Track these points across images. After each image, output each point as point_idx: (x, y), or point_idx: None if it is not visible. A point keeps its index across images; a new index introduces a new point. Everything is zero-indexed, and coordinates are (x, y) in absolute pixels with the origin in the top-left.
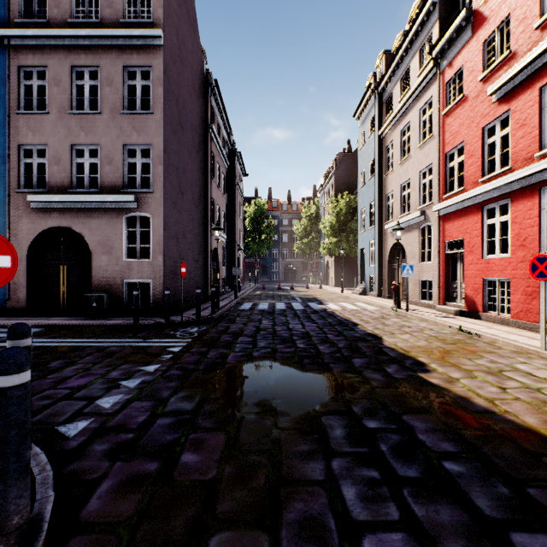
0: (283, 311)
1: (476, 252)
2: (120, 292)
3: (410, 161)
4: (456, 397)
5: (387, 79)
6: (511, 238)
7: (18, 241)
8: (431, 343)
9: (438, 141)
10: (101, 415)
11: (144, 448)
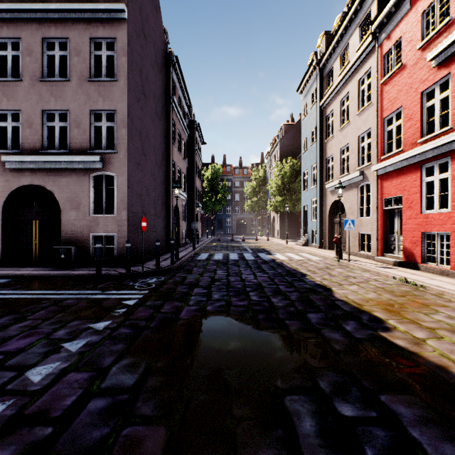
0: (236, 261)
1: (415, 208)
2: (87, 245)
3: (349, 127)
4: (432, 365)
5: (328, 55)
6: (451, 194)
7: None
8: (380, 295)
9: (376, 107)
10: (24, 395)
11: None
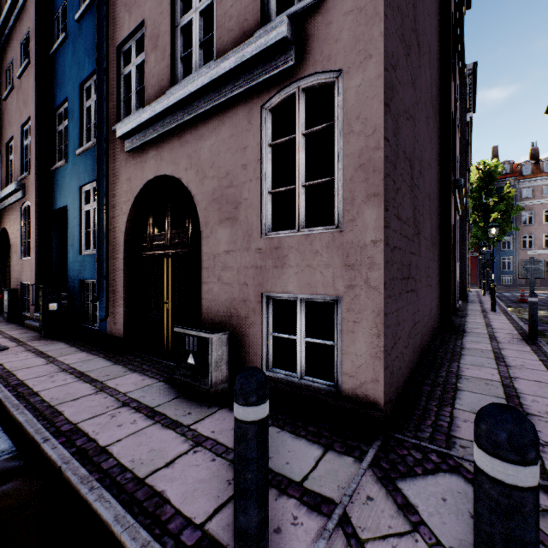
0: None
1: None
2: (254, 327)
3: None
4: None
5: None
6: None
7: (116, 217)
8: None
9: None
10: None
11: None
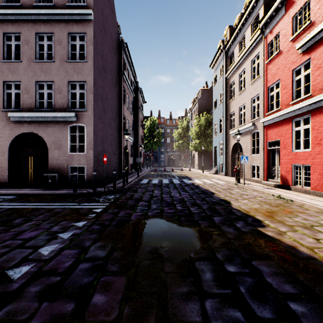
0: (167, 184)
1: (288, 148)
2: (66, 173)
3: (245, 93)
4: (287, 246)
5: (231, 42)
6: (311, 139)
7: (3, 141)
8: (262, 206)
9: (263, 79)
10: (40, 261)
11: (66, 289)
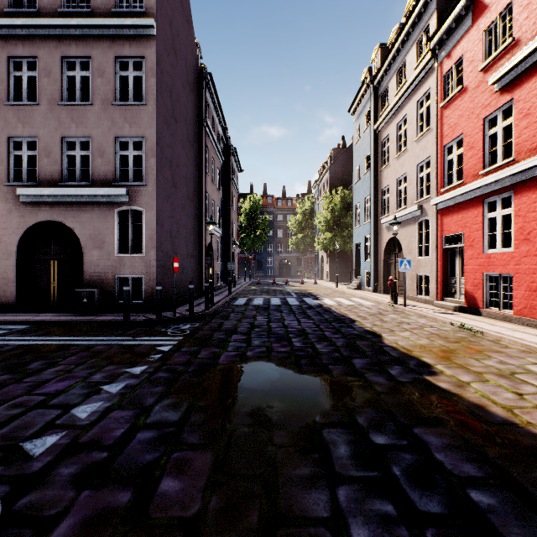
0: (278, 307)
1: (476, 247)
2: (112, 288)
3: (407, 155)
4: (470, 404)
5: (383, 72)
6: (514, 232)
7: (7, 235)
8: (433, 341)
9: (435, 134)
10: (74, 428)
11: (117, 471)
